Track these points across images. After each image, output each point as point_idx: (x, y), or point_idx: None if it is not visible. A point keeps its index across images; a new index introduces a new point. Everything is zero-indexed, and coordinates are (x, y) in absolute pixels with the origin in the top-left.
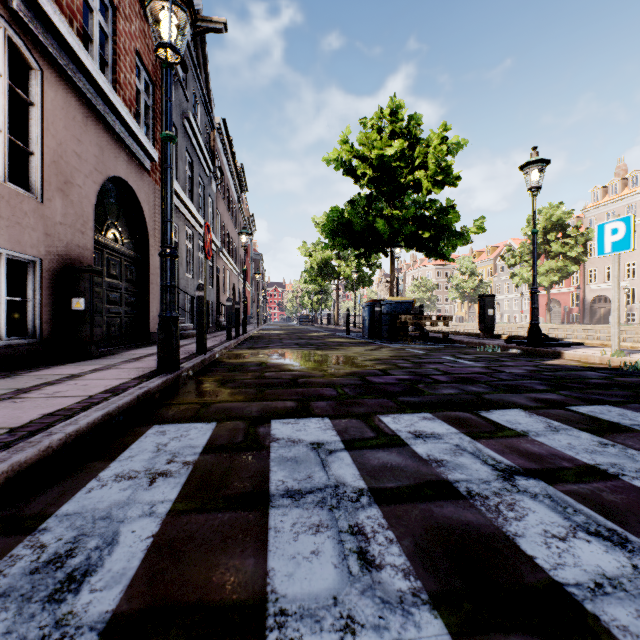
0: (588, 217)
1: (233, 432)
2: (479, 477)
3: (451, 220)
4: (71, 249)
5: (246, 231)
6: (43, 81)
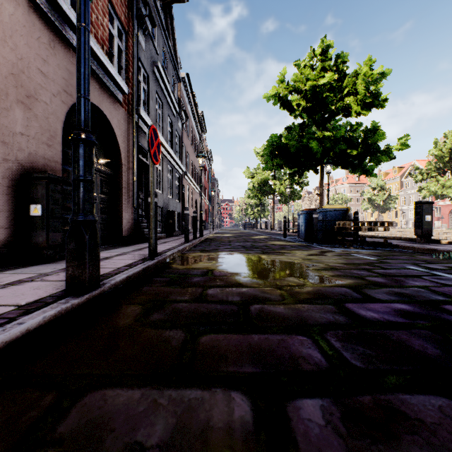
0: None
1: None
2: None
3: (378, 138)
4: (35, 159)
5: (202, 154)
6: None
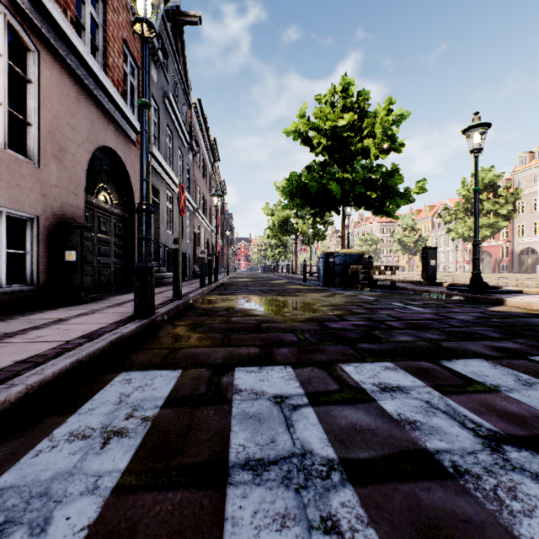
0: (517, 179)
1: (197, 381)
2: (462, 446)
3: (396, 182)
4: (65, 208)
5: (217, 193)
6: (40, 61)
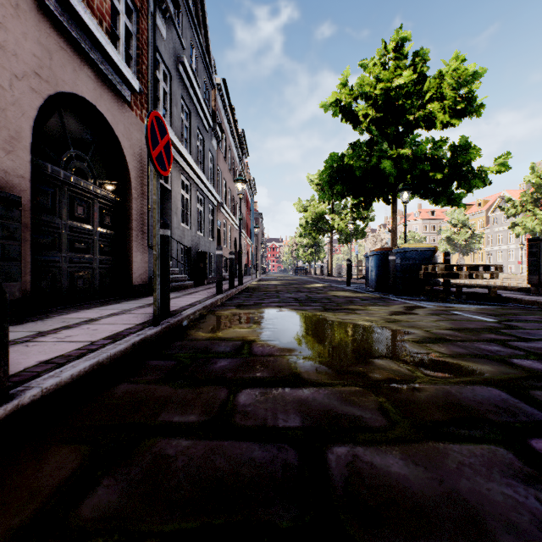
0: None
1: None
2: None
3: (471, 157)
4: None
5: (241, 178)
6: None
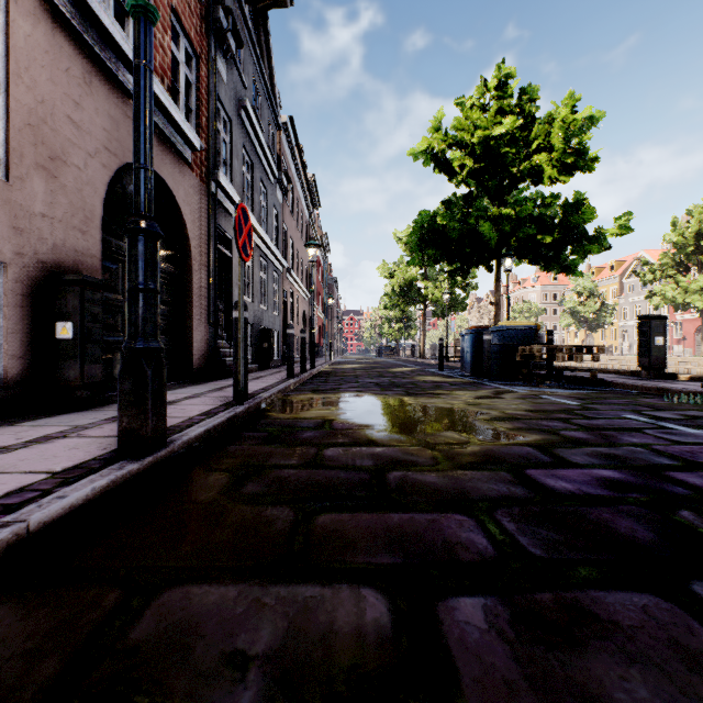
0: None
1: None
2: None
3: (584, 218)
4: (62, 253)
5: (314, 242)
6: (9, 4)
